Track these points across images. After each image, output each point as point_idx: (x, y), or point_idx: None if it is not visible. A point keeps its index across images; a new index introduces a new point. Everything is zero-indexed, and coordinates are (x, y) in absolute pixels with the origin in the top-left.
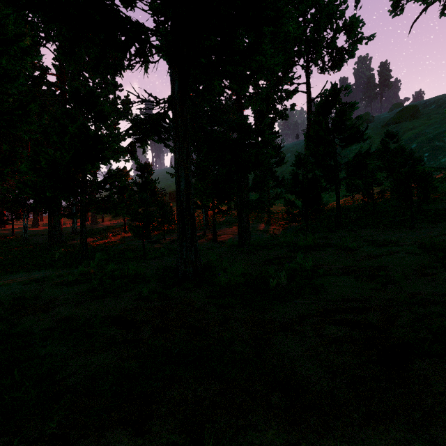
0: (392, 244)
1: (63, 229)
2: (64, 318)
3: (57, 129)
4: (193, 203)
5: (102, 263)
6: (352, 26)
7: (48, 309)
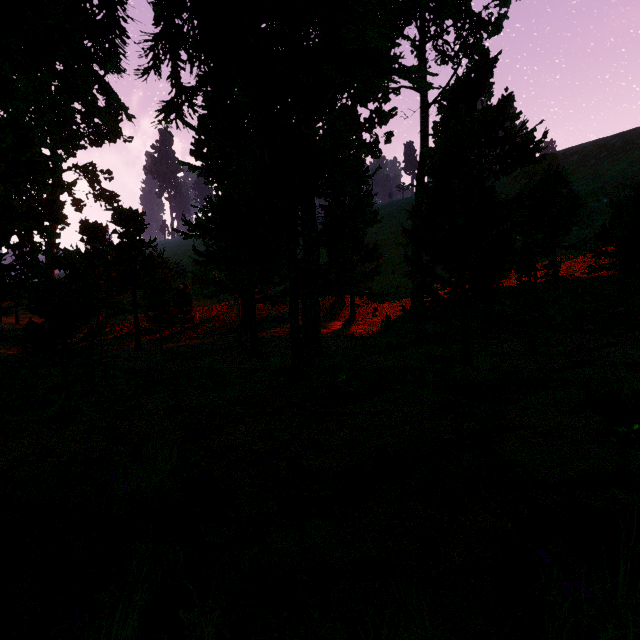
0: None
1: None
2: None
3: None
4: None
5: None
6: None
7: None
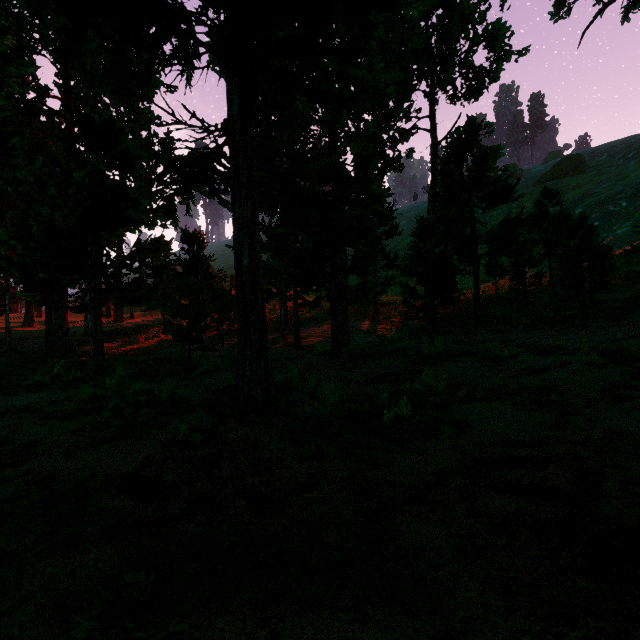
0: (561, 352)
1: (70, 329)
2: (43, 478)
3: (57, 178)
4: (262, 288)
5: (124, 380)
6: (497, 34)
7: (20, 462)
